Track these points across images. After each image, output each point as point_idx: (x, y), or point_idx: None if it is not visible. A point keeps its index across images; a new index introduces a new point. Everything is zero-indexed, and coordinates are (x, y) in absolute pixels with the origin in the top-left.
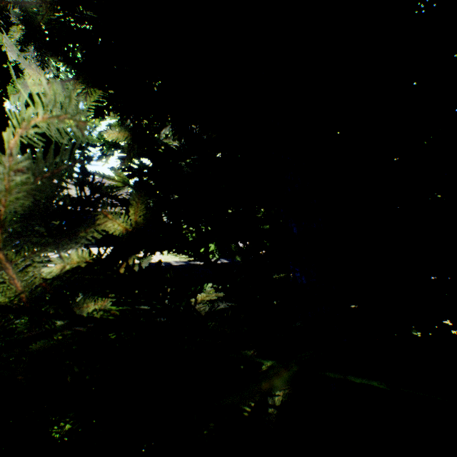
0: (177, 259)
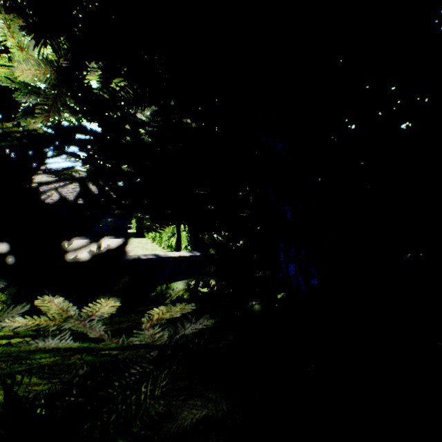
0: (149, 252)
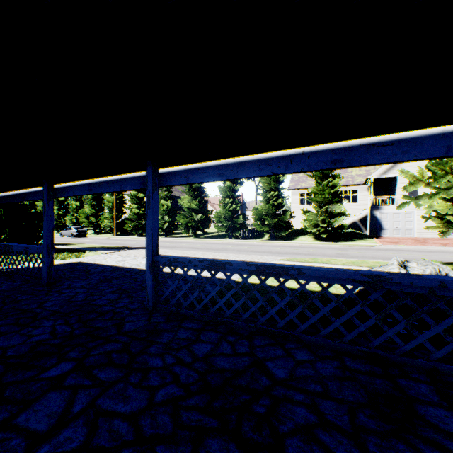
0: None
